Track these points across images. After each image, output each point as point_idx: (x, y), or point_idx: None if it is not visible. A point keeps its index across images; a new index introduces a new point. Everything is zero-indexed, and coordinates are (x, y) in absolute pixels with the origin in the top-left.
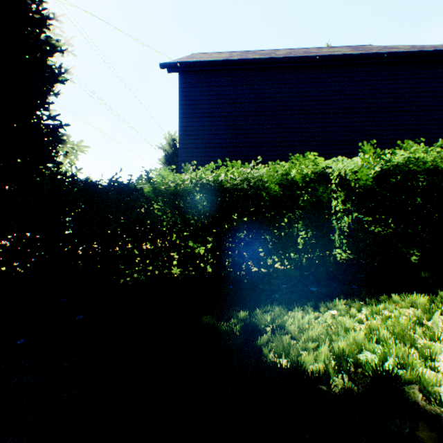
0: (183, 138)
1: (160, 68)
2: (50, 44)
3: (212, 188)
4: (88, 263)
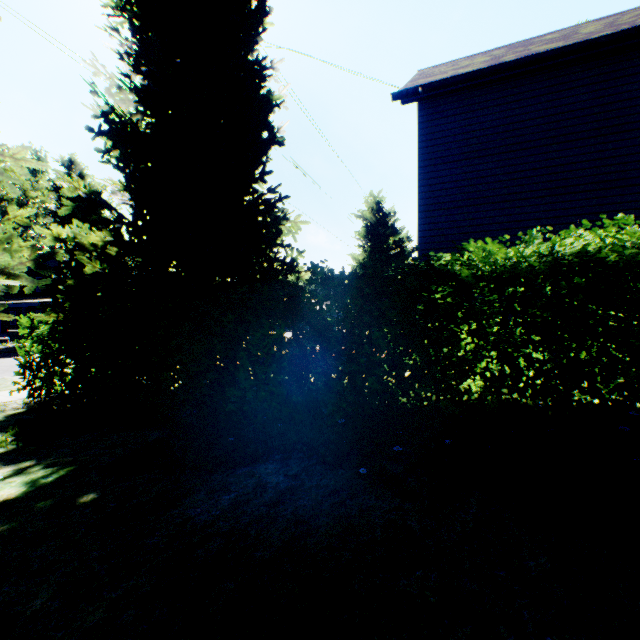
0: (425, 197)
1: (392, 101)
2: (268, 100)
3: (578, 265)
4: (379, 375)
